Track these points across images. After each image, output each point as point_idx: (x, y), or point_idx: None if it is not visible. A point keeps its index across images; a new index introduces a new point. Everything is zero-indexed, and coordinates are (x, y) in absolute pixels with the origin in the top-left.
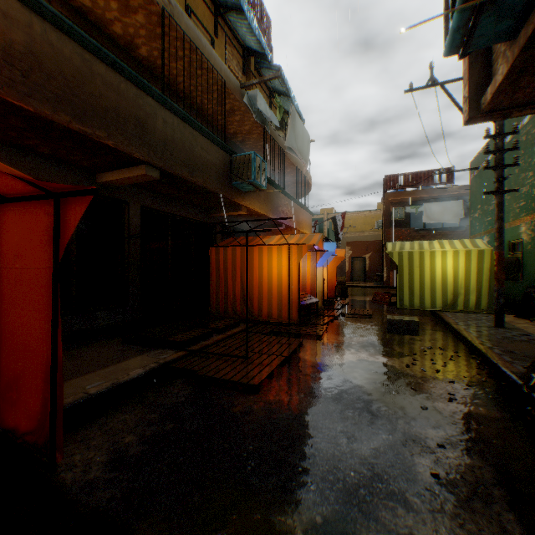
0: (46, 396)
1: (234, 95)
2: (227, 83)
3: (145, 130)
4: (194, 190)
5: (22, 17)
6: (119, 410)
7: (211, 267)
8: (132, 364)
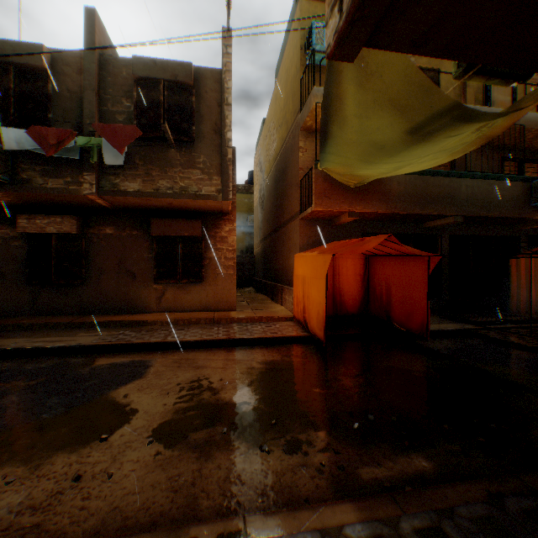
0: (422, 318)
1: (533, 128)
2: (524, 124)
3: (452, 198)
4: (490, 219)
5: (402, 179)
6: (442, 339)
7: (509, 274)
8: (446, 325)
